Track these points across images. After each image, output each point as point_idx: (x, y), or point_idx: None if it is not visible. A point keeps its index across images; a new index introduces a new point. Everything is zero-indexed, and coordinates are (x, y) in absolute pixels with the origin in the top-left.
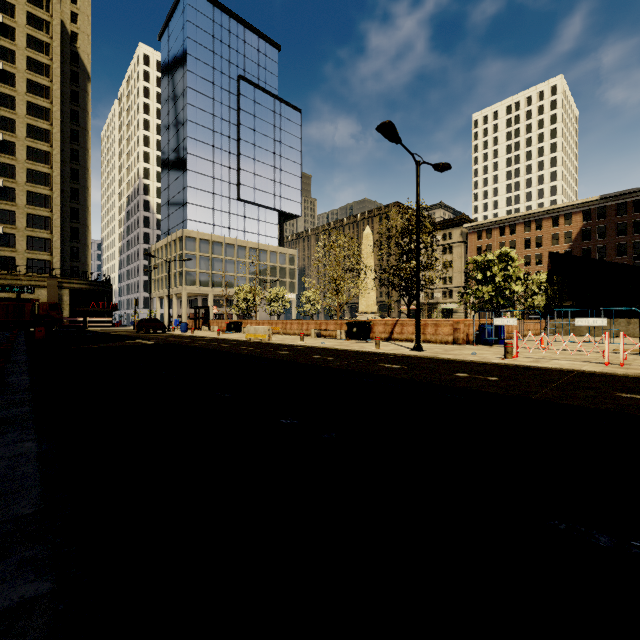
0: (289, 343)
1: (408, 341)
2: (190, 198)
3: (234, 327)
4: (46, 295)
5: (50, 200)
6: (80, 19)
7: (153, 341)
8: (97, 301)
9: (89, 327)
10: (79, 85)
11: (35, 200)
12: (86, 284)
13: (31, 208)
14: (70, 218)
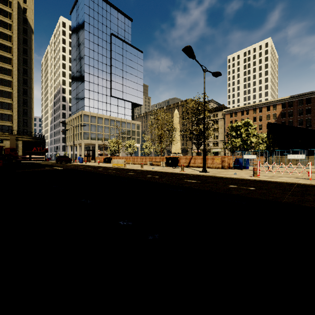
0: (135, 168)
1: (198, 167)
2: (86, 95)
3: (107, 160)
4: (9, 144)
5: (11, 94)
6: (28, 1)
7: (62, 167)
8: (37, 147)
9: (32, 160)
10: (27, 35)
11: (3, 94)
12: (31, 138)
13: (1, 98)
14: (22, 104)
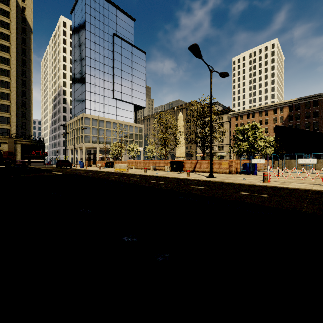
0: (138, 173)
1: (204, 172)
2: (87, 97)
3: (109, 164)
4: (7, 147)
5: (9, 96)
6: None
7: (62, 172)
8: (36, 151)
9: (31, 165)
10: (26, 35)
11: (1, 96)
12: (30, 142)
13: None
14: (21, 106)
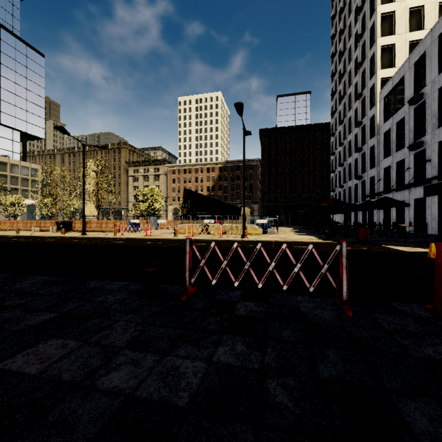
0: (6, 234)
1: (93, 231)
2: None
3: None
4: None
5: None
6: None
7: None
8: None
9: None
10: None
11: None
12: None
13: None
14: None
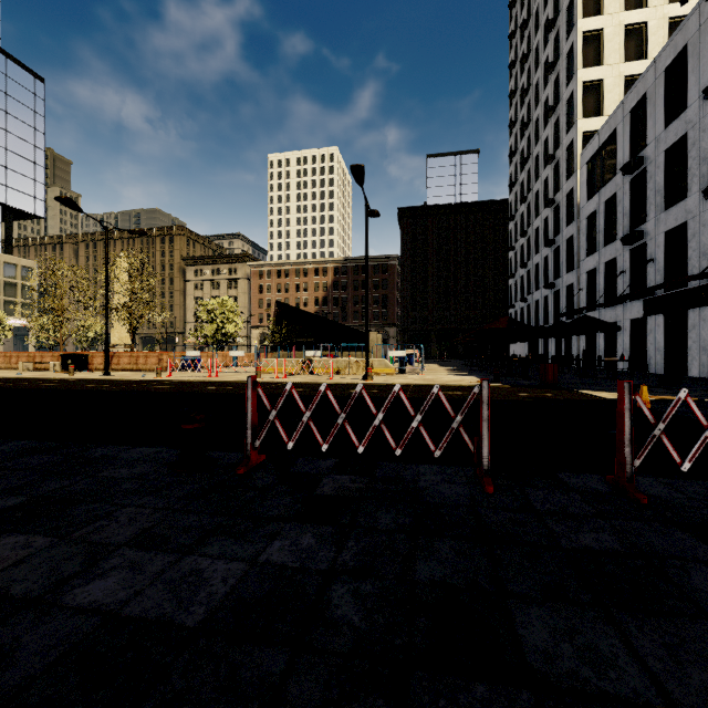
0: None
1: (124, 371)
2: None
3: None
4: None
5: None
6: None
7: None
8: None
9: None
10: None
11: None
12: None
13: None
14: None
